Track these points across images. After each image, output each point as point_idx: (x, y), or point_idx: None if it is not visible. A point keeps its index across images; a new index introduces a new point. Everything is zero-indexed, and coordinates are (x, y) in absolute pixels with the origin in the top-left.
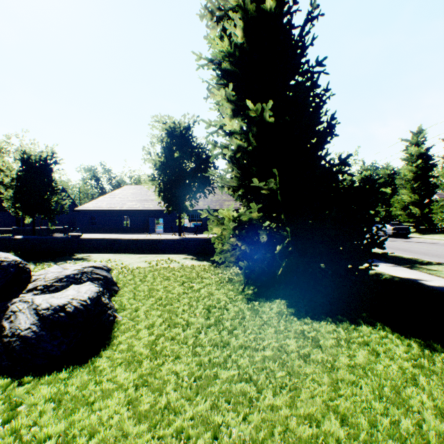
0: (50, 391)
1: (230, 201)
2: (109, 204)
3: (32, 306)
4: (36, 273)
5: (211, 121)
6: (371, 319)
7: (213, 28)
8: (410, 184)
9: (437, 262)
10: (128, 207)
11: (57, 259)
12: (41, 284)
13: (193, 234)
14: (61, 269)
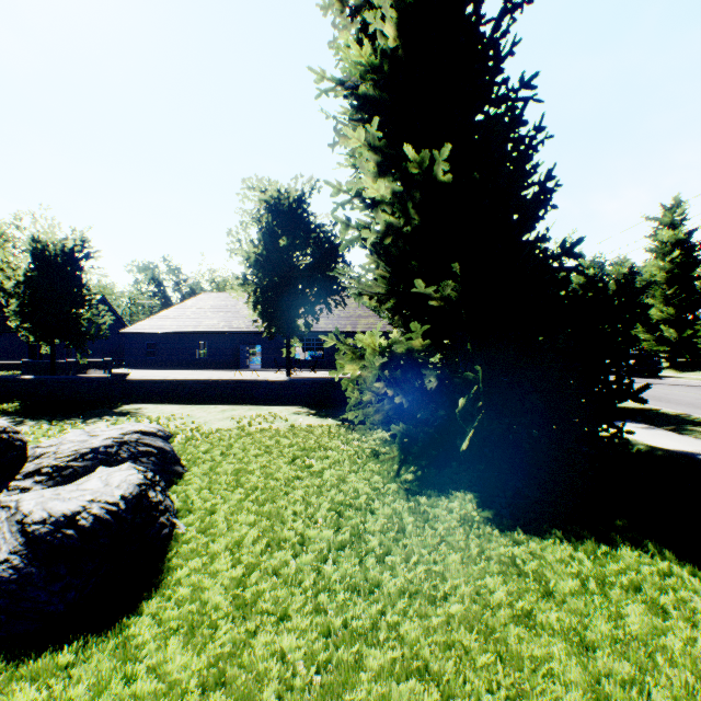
0: (32, 699)
1: (369, 318)
2: (177, 323)
3: (16, 516)
4: (43, 443)
5: (341, 184)
6: (633, 533)
7: (344, 28)
8: (660, 290)
9: None
10: (206, 327)
11: (88, 413)
12: (48, 464)
13: (309, 370)
14: (85, 436)
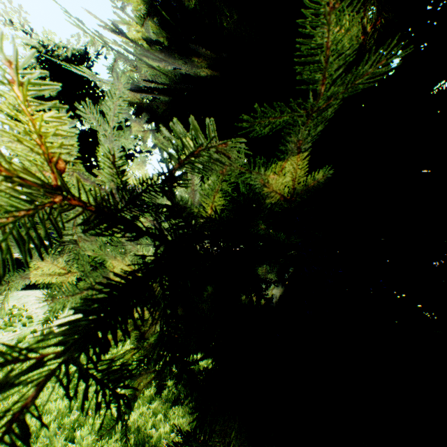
0: None
1: None
2: None
3: None
4: None
5: None
6: None
7: None
8: None
9: None
10: None
11: None
12: None
13: None
14: None
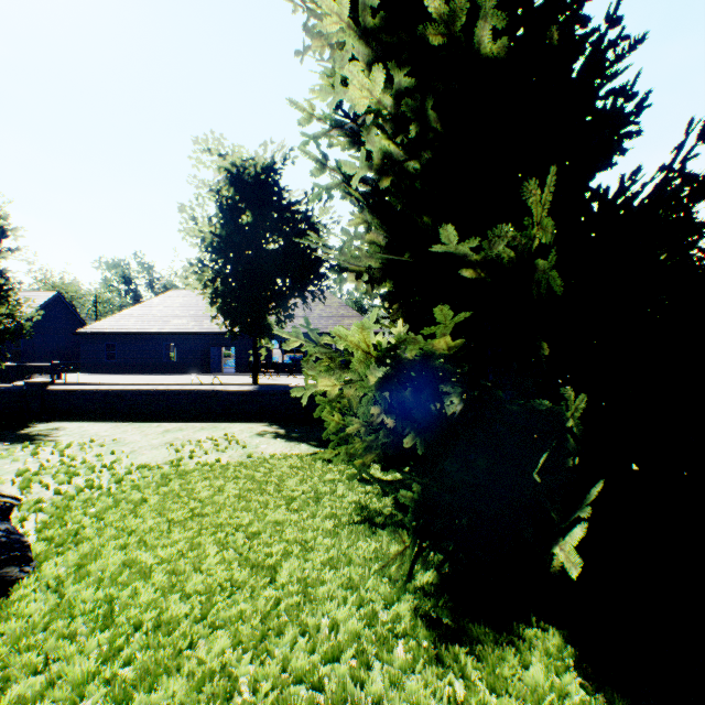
0: None
1: (352, 318)
2: (141, 322)
3: None
4: None
5: (313, 108)
6: None
7: None
8: None
9: None
10: (174, 327)
11: None
12: None
13: (287, 374)
14: None
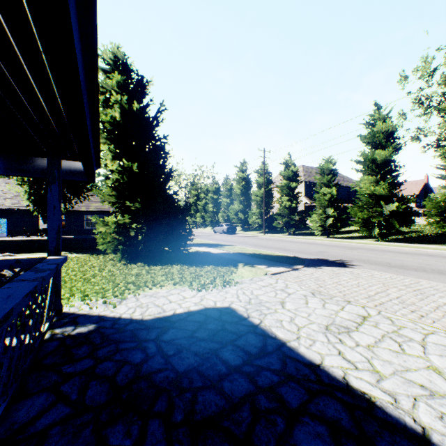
0: None
1: (99, 202)
2: None
3: None
4: None
5: None
6: (179, 263)
7: None
8: (239, 197)
9: (229, 245)
10: None
11: None
12: None
13: None
14: None
